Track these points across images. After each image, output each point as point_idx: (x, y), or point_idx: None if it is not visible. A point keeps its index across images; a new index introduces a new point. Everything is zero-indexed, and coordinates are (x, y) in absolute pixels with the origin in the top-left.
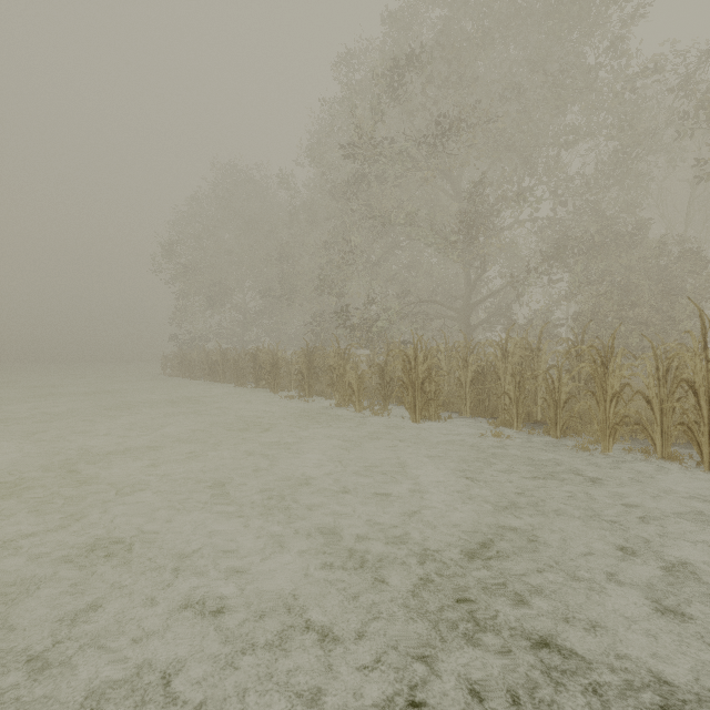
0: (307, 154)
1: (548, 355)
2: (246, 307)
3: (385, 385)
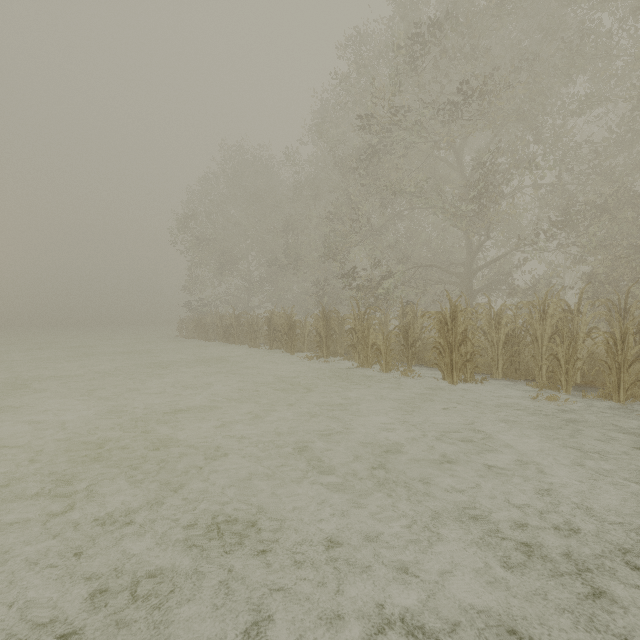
0: (316, 131)
1: (589, 317)
2: (251, 276)
3: (409, 347)
